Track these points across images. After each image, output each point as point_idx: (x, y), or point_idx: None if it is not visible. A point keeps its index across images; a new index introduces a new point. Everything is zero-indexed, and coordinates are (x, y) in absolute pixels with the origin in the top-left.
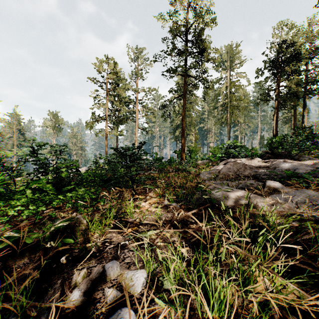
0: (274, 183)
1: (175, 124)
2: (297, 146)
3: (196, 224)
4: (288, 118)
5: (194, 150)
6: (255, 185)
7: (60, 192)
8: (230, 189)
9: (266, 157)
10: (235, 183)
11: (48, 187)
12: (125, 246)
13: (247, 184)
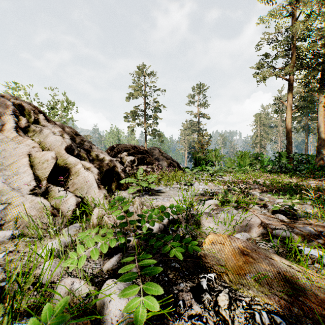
0: None
1: None
2: None
3: None
4: None
5: None
6: None
7: None
8: None
9: None
10: None
11: None
12: None
13: None
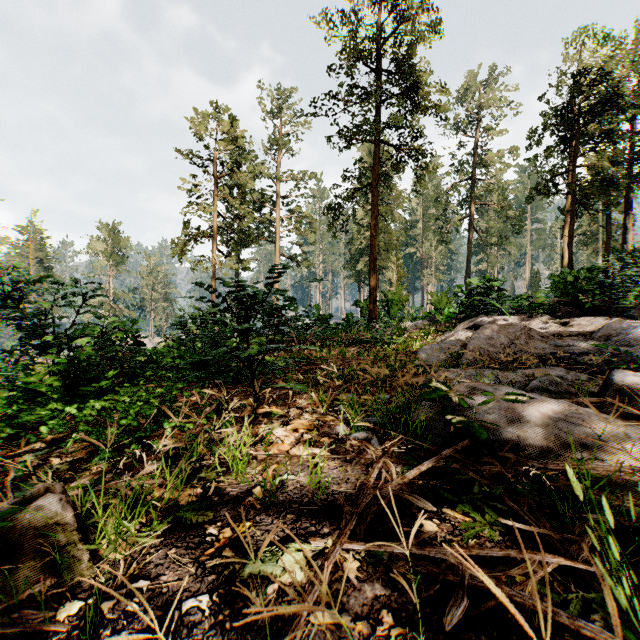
0: (634, 377)
1: (356, 248)
2: (637, 288)
3: (439, 516)
4: (591, 235)
5: (397, 300)
6: (571, 382)
7: (75, 397)
8: (523, 397)
9: (561, 312)
10: (515, 374)
11: (50, 383)
12: (193, 625)
13: (555, 380)
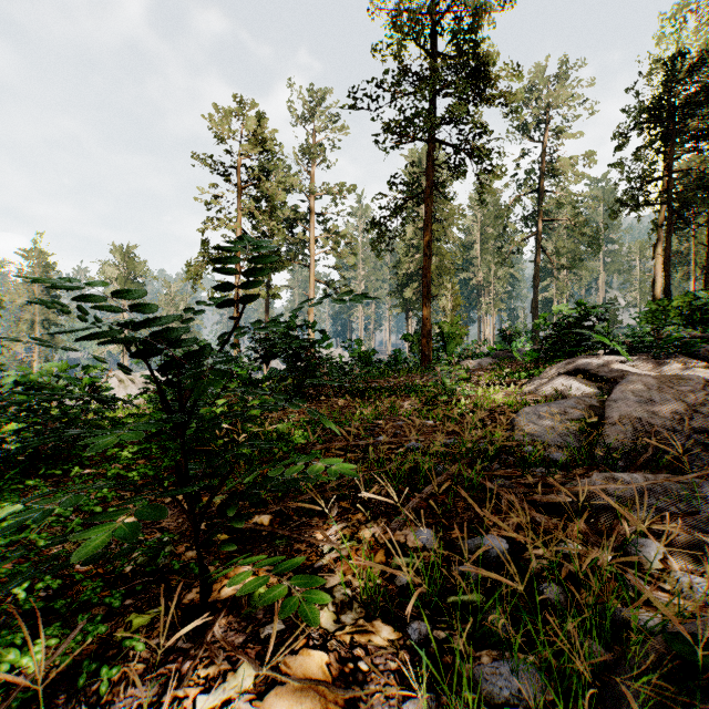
0: None
1: (403, 273)
2: None
3: None
4: (681, 256)
5: (454, 334)
6: None
7: None
8: None
9: (697, 351)
10: None
11: None
12: None
13: None
